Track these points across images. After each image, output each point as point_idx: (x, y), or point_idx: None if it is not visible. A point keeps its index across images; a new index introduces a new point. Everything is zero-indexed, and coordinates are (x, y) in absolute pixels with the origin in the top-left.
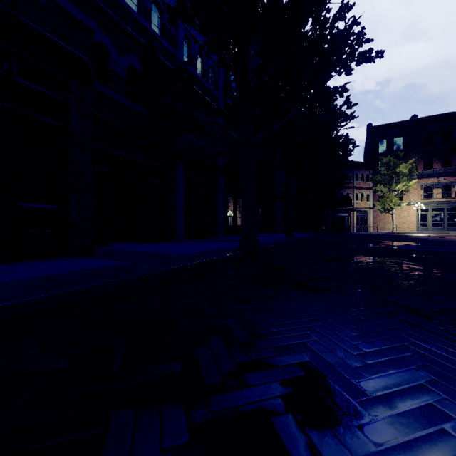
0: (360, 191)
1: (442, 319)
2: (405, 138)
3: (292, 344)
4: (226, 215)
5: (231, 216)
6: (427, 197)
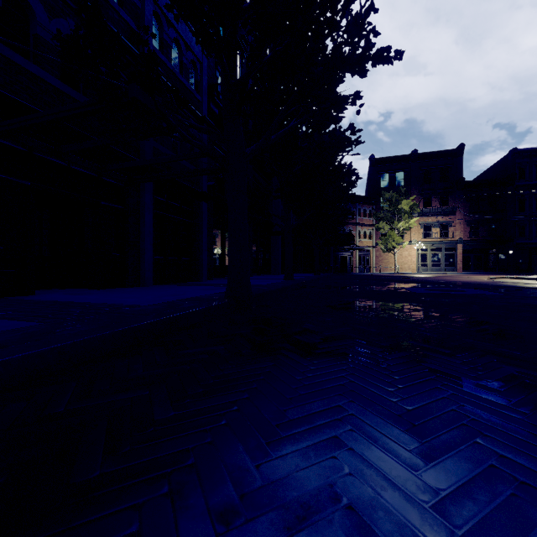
0: (363, 228)
1: (508, 398)
2: (407, 173)
3: (311, 492)
4: (212, 252)
5: (219, 253)
6: (427, 236)
